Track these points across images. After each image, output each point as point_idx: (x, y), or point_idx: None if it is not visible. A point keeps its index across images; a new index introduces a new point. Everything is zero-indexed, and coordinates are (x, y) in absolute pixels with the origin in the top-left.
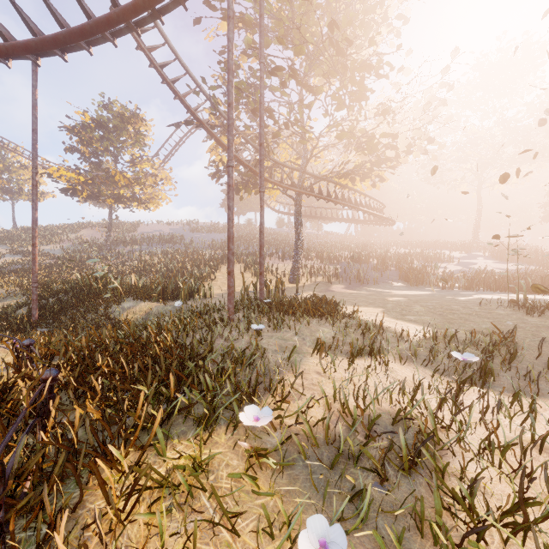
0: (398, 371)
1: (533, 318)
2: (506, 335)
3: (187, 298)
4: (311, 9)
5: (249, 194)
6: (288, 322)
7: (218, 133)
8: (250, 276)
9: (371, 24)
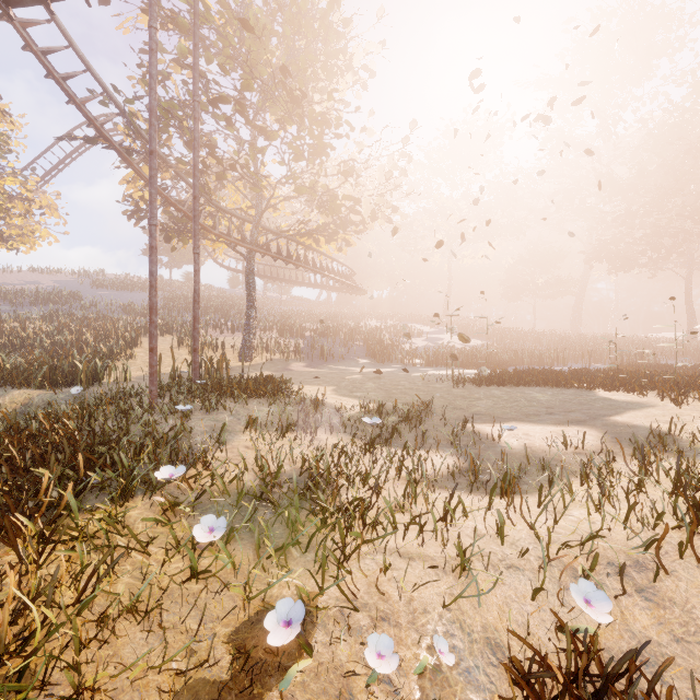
0: (325, 440)
1: (458, 390)
2: (426, 405)
3: (89, 382)
4: (265, 35)
5: (184, 244)
6: (225, 403)
7: (138, 161)
8: (187, 353)
9: (335, 69)
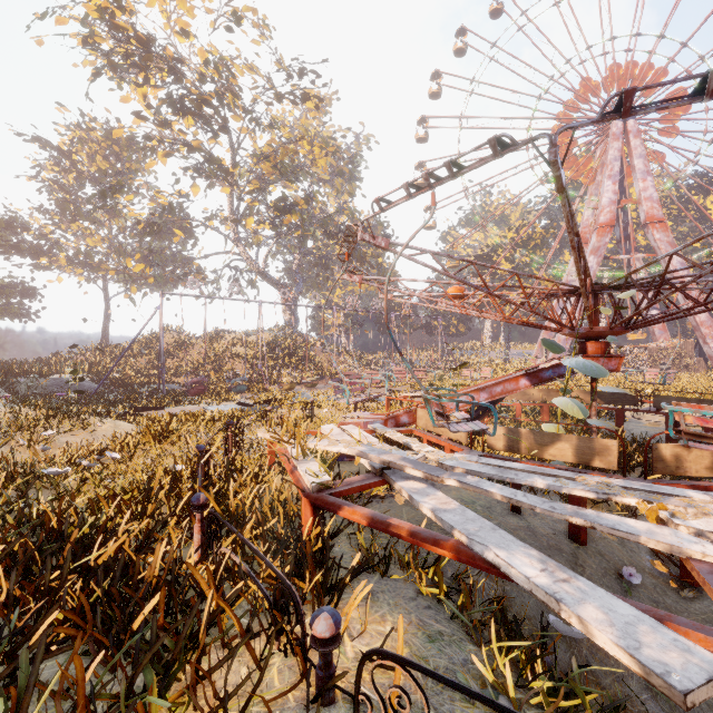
0: None
1: None
2: None
3: None
4: None
5: None
6: None
7: None
8: None
9: None
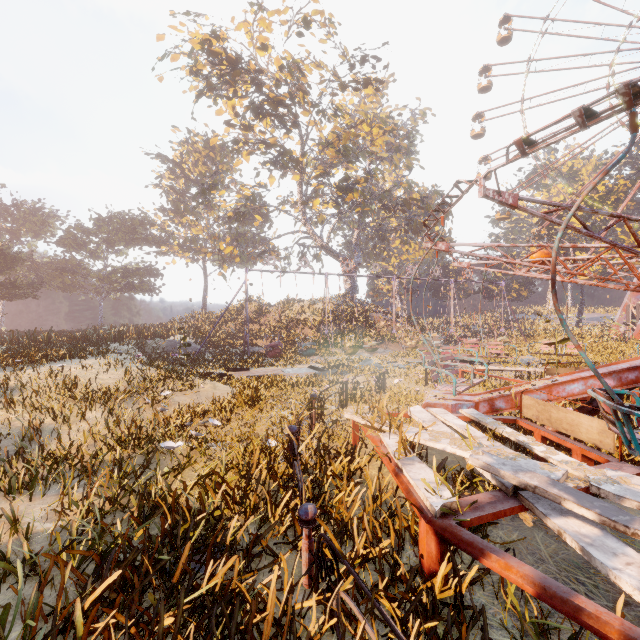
0: None
1: None
2: None
3: None
4: None
5: None
6: None
7: None
8: None
9: None
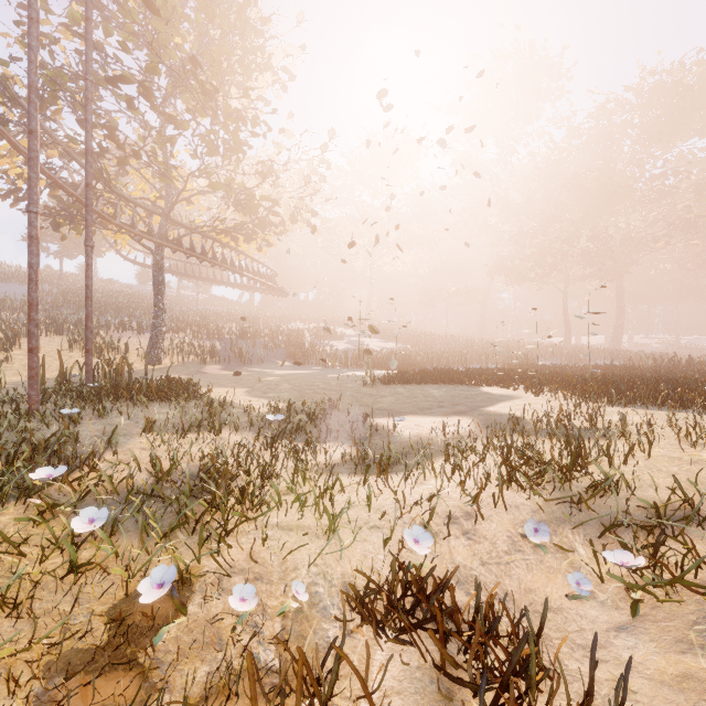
0: (230, 439)
1: (367, 389)
2: (334, 403)
3: None
4: (174, 17)
5: (78, 233)
6: (123, 407)
7: (15, 133)
8: (80, 355)
9: (253, 66)
